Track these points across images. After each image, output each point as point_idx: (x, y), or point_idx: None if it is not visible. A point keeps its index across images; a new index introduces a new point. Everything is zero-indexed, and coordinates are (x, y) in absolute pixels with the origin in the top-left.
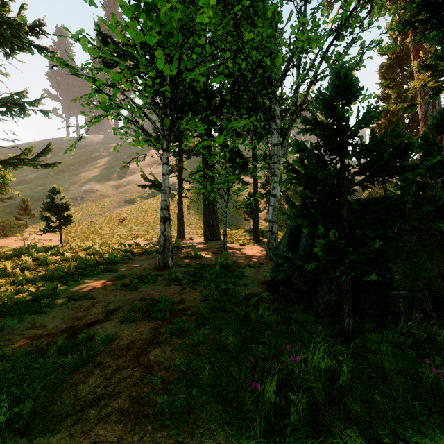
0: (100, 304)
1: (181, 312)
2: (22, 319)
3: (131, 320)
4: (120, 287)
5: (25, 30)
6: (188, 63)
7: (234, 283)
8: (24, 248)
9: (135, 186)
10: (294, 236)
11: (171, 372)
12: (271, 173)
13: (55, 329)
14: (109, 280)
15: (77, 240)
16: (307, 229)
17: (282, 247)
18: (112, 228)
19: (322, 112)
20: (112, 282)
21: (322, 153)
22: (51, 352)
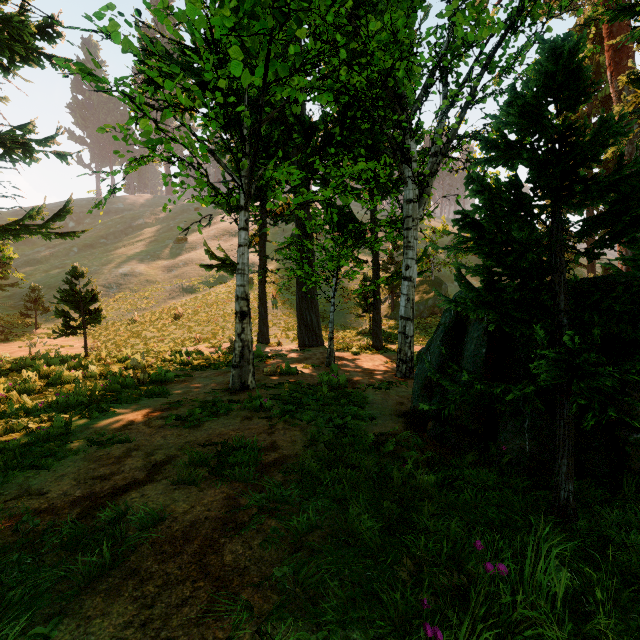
0: (139, 451)
1: (273, 467)
2: (8, 479)
3: (190, 481)
4: (173, 422)
5: (31, 30)
6: (280, 68)
7: (354, 415)
8: (29, 359)
9: (196, 268)
10: (450, 340)
11: (265, 592)
12: (404, 244)
13: (62, 500)
14: (156, 410)
15: (110, 346)
16: (478, 330)
17: (430, 358)
18: (161, 329)
19: (519, 127)
20: (161, 412)
21: (525, 195)
22: (49, 547)
